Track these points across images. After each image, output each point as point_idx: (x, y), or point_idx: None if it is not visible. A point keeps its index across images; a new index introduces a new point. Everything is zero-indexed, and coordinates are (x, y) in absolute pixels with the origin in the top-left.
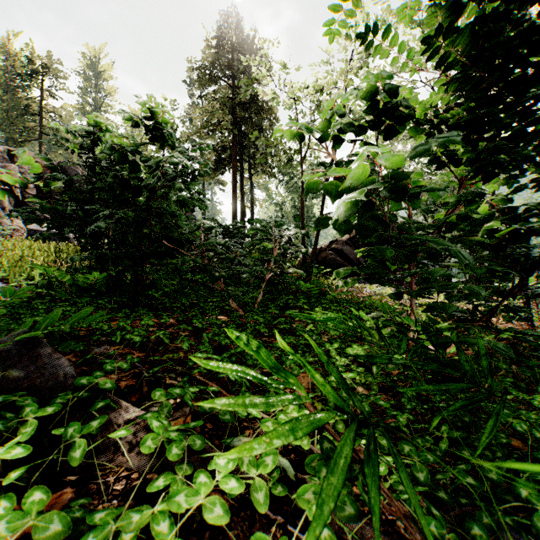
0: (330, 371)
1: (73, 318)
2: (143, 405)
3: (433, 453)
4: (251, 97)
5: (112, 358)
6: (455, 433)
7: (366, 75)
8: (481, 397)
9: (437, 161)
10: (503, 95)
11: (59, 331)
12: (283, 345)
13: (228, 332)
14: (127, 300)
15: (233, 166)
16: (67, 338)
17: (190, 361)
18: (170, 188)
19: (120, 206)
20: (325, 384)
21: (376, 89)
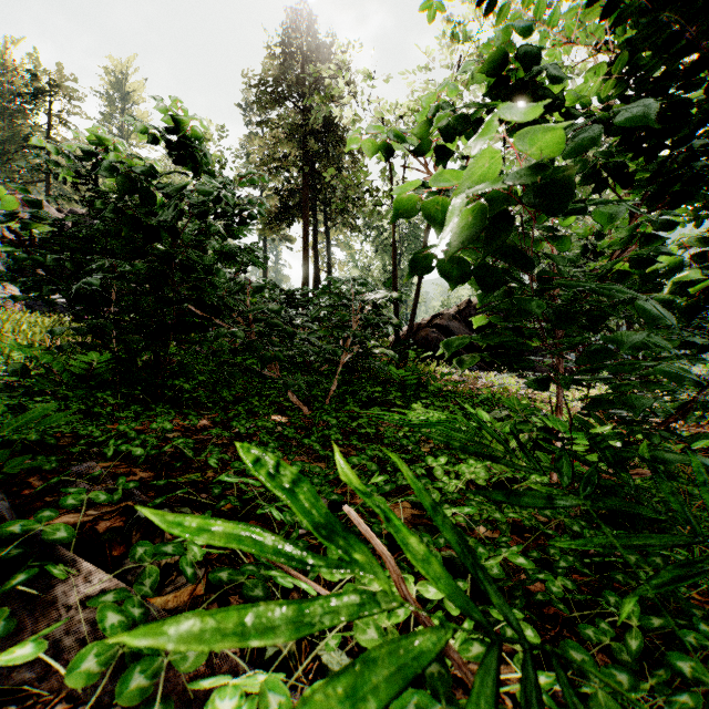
0: (439, 528)
1: (20, 420)
2: (126, 564)
3: (625, 668)
4: (326, 124)
5: (98, 481)
6: (653, 620)
7: (491, 37)
8: (707, 563)
9: (599, 177)
10: (707, 68)
11: (24, 438)
12: (348, 475)
13: (240, 448)
14: (141, 393)
15: (303, 216)
16: (38, 450)
17: (216, 487)
18: (209, 236)
19: (132, 258)
20: (429, 558)
21: (509, 52)
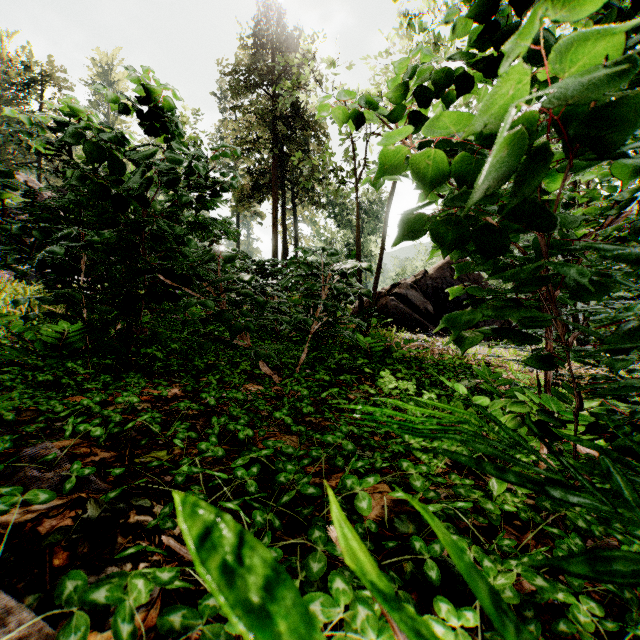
0: None
1: None
2: None
3: None
4: (294, 110)
5: (53, 464)
6: None
7: None
8: None
9: None
10: None
11: None
12: (358, 553)
13: (179, 507)
14: (112, 362)
15: (272, 194)
16: None
17: (179, 474)
18: (182, 208)
19: (104, 228)
20: None
21: None
